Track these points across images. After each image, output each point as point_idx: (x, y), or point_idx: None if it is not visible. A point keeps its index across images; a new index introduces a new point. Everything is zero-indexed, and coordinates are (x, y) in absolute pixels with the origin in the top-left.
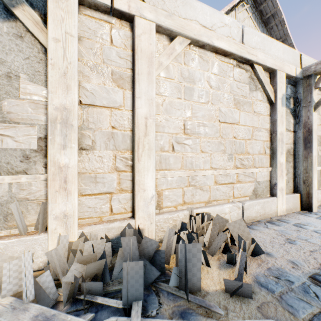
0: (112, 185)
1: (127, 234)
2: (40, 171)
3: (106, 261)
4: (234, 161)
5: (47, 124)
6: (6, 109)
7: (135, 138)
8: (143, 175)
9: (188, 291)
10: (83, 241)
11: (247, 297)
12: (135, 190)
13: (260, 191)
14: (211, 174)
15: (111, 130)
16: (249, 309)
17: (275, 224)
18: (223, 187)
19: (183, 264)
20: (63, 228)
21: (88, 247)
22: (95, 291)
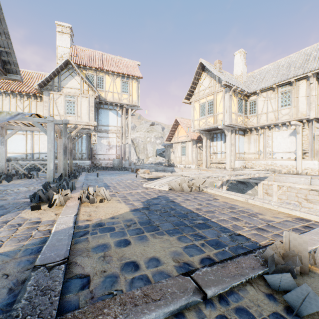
0: None
1: None
2: None
3: None
4: None
5: None
6: None
7: None
8: None
9: None
10: None
11: None
12: None
13: None
14: None
15: None
16: None
17: None
18: None
19: None
20: None
21: None
22: None
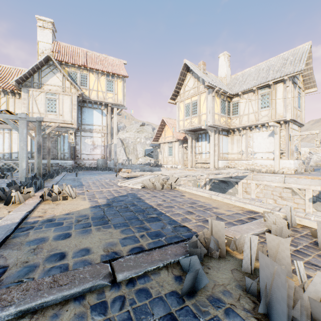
0: None
1: None
2: None
3: None
4: None
5: None
6: None
7: None
8: None
9: None
10: None
11: None
12: None
13: None
14: None
15: None
16: None
17: None
18: None
19: None
20: None
21: None
22: None
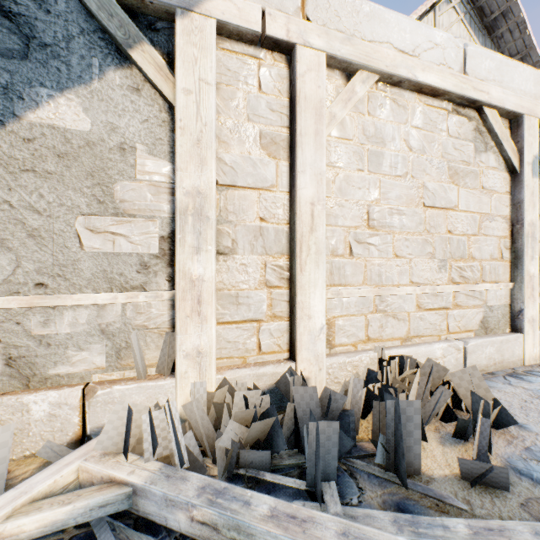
0: (260, 309)
1: (292, 384)
2: (162, 287)
3: (277, 420)
4: (449, 272)
5: (171, 216)
6: (119, 196)
7: (296, 235)
8: (307, 294)
9: (405, 472)
10: (225, 391)
11: (500, 489)
12: (296, 317)
13: (492, 322)
14: (411, 293)
15: (258, 223)
16: (507, 506)
17: (524, 379)
18: (431, 314)
19: (392, 431)
20: (196, 371)
21: (238, 400)
22: (259, 464)
